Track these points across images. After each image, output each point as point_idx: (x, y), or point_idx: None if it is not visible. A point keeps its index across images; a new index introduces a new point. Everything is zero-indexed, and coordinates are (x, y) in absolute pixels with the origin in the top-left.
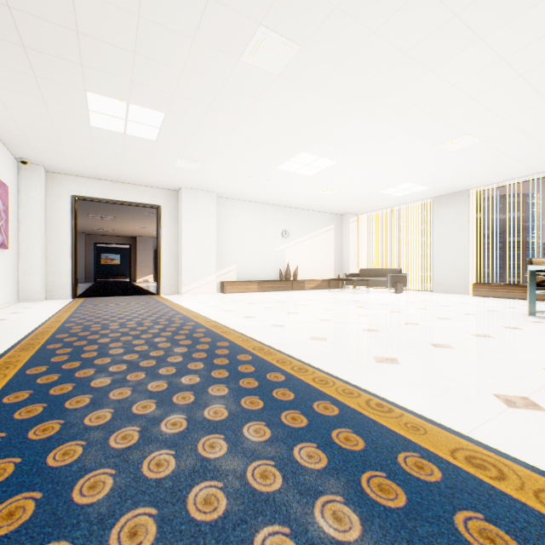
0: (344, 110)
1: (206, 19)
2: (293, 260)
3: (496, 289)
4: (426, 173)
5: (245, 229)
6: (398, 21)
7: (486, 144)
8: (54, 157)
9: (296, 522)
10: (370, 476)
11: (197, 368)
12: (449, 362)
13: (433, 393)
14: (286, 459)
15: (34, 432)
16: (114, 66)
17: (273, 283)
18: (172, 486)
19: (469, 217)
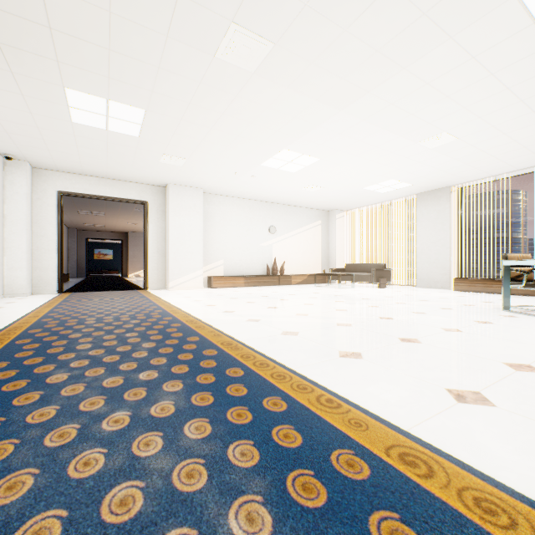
0: (322, 107)
1: (178, 15)
2: (280, 255)
3: (477, 284)
4: (407, 170)
5: (232, 225)
6: (368, 19)
7: (464, 141)
8: (38, 153)
9: (207, 524)
10: (297, 474)
11: (159, 363)
12: (412, 356)
13: (387, 388)
14: (218, 457)
15: None
16: (90, 63)
17: (260, 278)
18: (92, 486)
19: (451, 213)
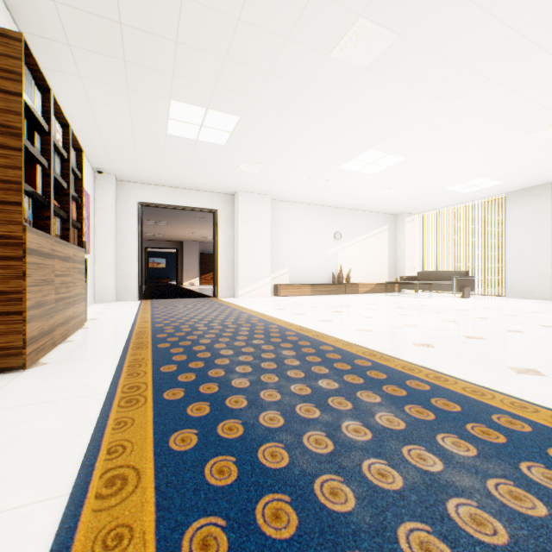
0: (428, 101)
1: (305, 15)
2: (345, 262)
3: None
4: (504, 166)
5: (297, 231)
6: None
7: None
8: (126, 166)
9: None
10: None
11: (323, 372)
12: None
13: None
14: (522, 479)
15: (222, 430)
16: (202, 73)
17: (326, 286)
18: (420, 500)
19: None
